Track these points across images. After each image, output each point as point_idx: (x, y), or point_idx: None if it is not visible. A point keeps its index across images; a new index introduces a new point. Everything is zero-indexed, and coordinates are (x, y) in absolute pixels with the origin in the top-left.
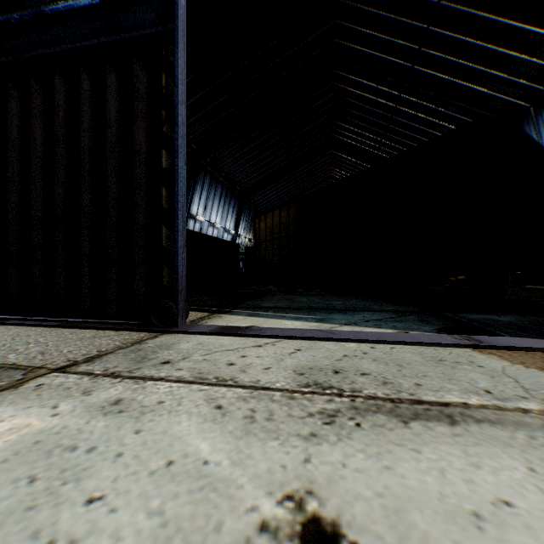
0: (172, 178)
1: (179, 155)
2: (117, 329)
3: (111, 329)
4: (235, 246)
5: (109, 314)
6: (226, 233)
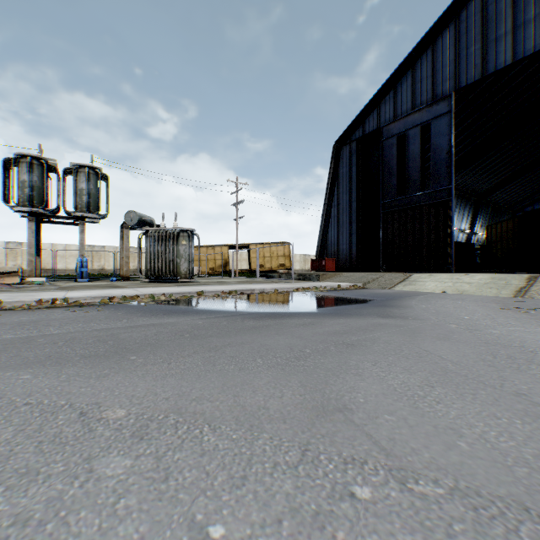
0: (450, 235)
1: (452, 229)
2: (435, 273)
3: (433, 273)
4: (469, 245)
5: (431, 270)
6: (460, 233)
